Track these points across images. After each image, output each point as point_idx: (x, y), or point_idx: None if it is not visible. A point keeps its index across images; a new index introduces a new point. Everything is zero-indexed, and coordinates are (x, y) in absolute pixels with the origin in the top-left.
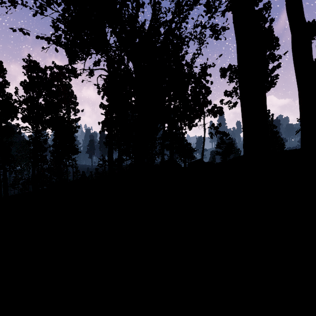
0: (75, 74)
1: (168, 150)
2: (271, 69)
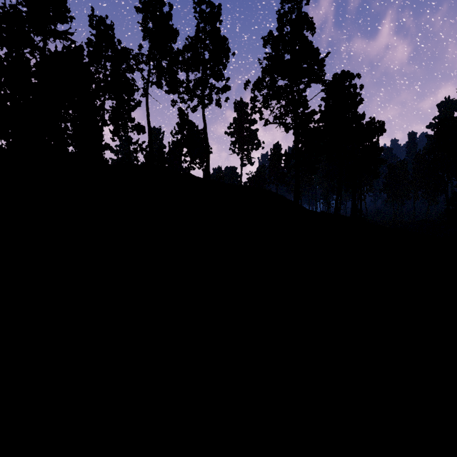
0: None
1: None
2: None
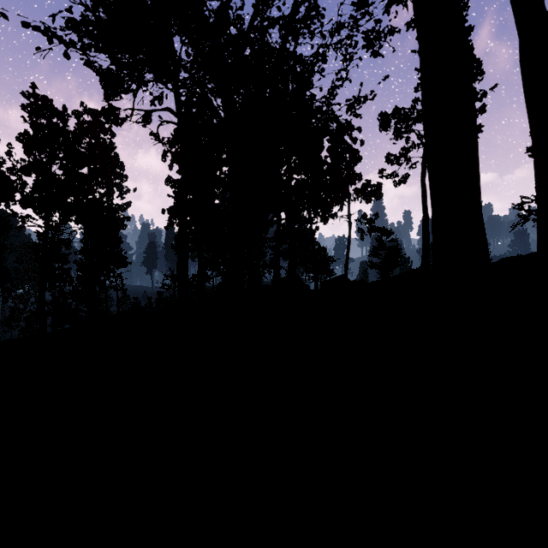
0: (117, 118)
1: (286, 260)
2: None
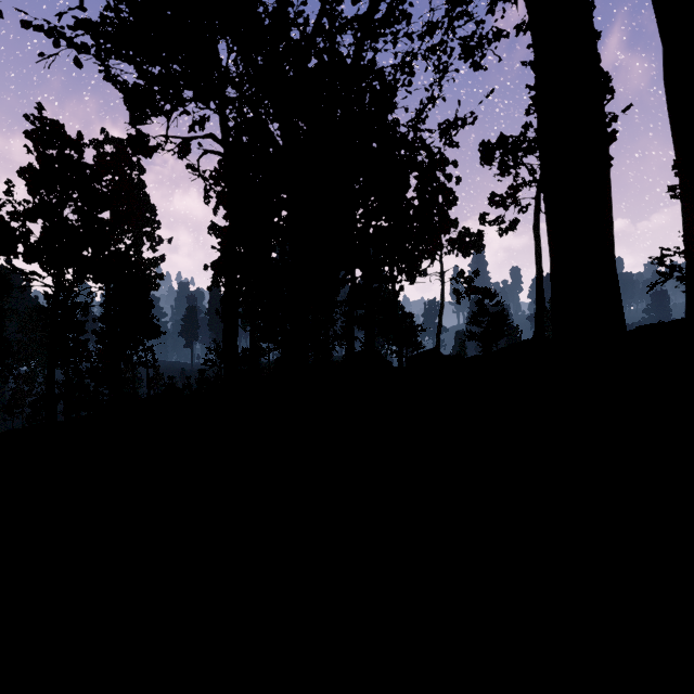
0: (146, 148)
1: (362, 329)
2: None
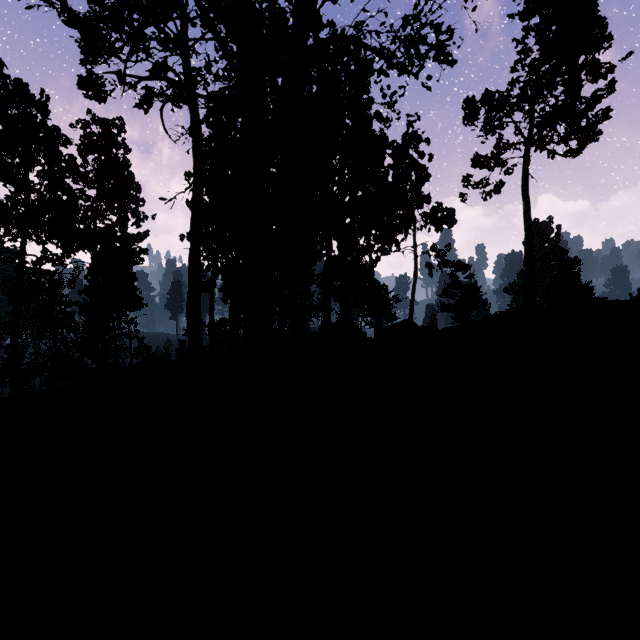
0: (99, 91)
1: (337, 300)
2: (591, 97)
